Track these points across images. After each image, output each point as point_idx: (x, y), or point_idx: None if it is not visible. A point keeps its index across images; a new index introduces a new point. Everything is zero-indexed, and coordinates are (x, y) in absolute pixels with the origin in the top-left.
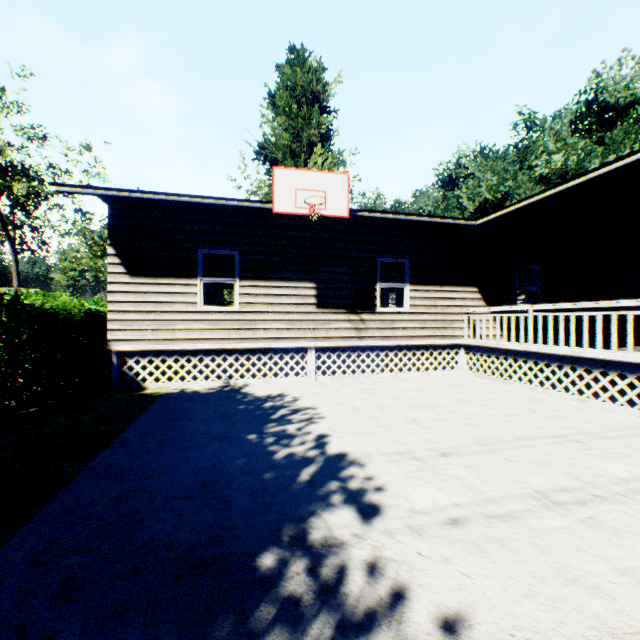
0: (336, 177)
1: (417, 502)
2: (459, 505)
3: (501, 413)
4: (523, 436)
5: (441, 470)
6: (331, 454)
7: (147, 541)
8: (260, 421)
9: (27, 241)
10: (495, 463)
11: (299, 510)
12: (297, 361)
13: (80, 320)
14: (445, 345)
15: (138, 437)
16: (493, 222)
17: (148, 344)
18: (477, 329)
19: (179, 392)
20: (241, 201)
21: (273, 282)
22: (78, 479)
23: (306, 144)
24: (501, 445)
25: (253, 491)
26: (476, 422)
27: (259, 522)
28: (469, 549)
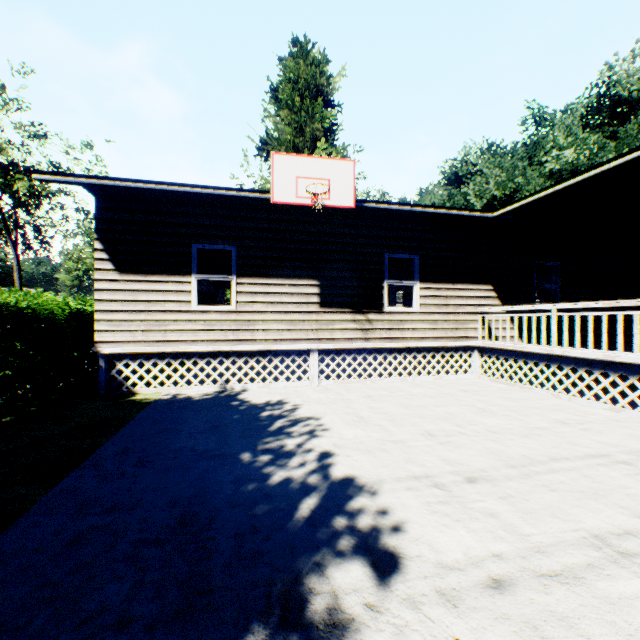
0: (341, 164)
1: (445, 551)
2: (500, 557)
3: (527, 425)
4: (559, 455)
5: (469, 502)
6: (336, 479)
7: (93, 614)
8: (255, 434)
9: (29, 240)
10: (534, 493)
11: (295, 563)
12: (299, 363)
13: (64, 320)
14: (457, 347)
15: (115, 454)
16: (511, 214)
17: (138, 346)
18: (493, 330)
19: (171, 398)
20: (237, 190)
21: (273, 279)
22: (30, 513)
23: (309, 139)
24: (536, 467)
25: (239, 532)
26: (501, 437)
27: (243, 582)
28: (525, 633)
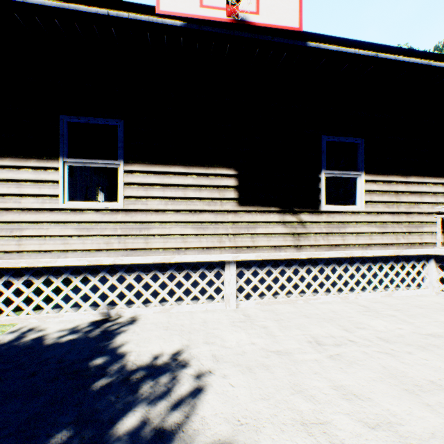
0: None
1: None
2: None
3: None
4: None
5: None
6: None
7: None
8: None
9: None
10: None
11: None
12: None
13: None
14: (410, 256)
15: None
16: None
17: None
18: None
19: (9, 342)
20: (102, 4)
21: (174, 167)
22: None
23: None
24: None
25: None
26: None
27: None
28: None
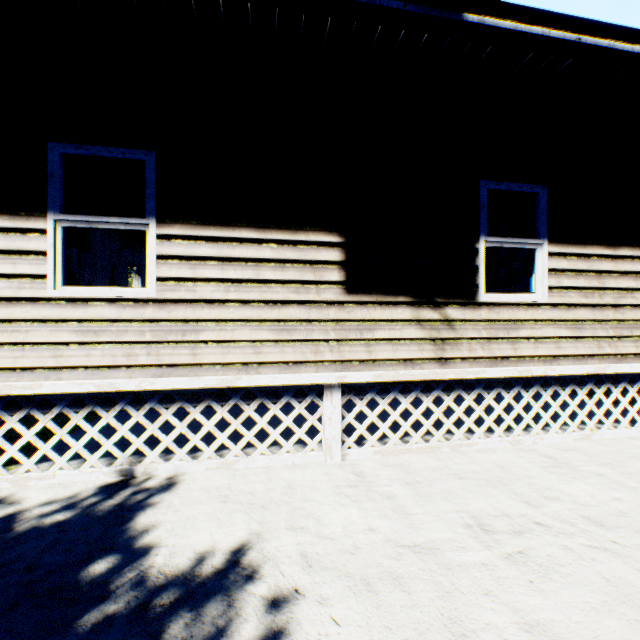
0: None
1: None
2: None
3: None
4: None
5: None
6: None
7: None
8: None
9: None
10: None
11: None
12: None
13: None
14: (619, 374)
15: None
16: None
17: None
18: None
19: None
20: None
21: (240, 229)
22: None
23: None
24: None
25: None
26: None
27: None
28: None
